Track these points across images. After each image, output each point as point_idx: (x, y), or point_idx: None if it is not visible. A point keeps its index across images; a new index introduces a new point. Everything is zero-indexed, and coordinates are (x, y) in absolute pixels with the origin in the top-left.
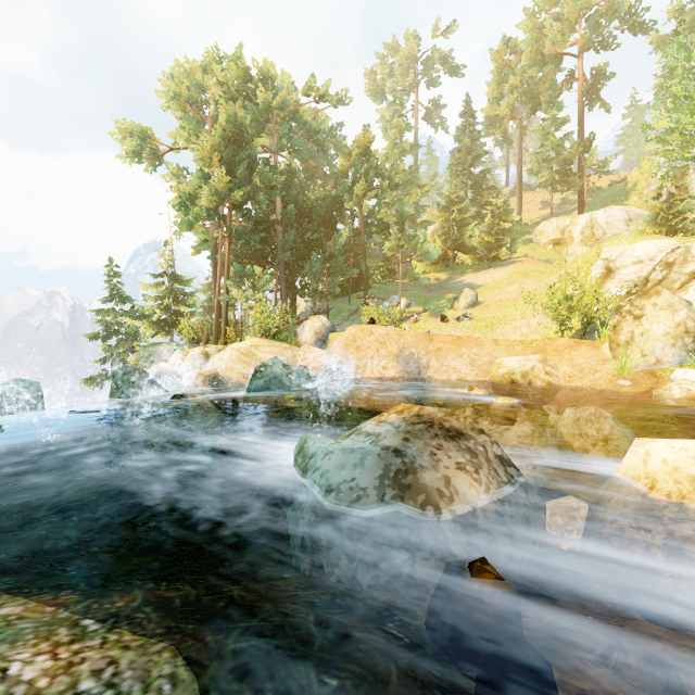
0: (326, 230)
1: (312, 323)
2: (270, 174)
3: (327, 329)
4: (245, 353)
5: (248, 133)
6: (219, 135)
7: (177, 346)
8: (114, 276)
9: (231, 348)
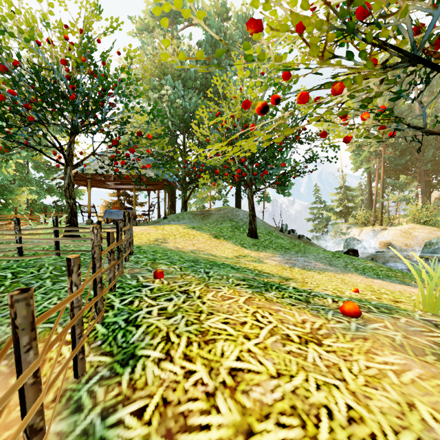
0: None
1: None
2: (416, 121)
3: None
4: (405, 232)
5: None
6: None
7: (349, 225)
8: (317, 191)
9: (395, 229)
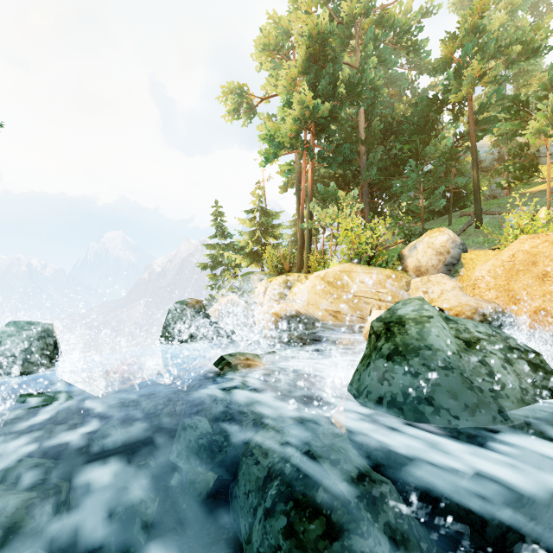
0: (421, 138)
1: (429, 239)
2: (357, 78)
3: (457, 247)
4: (332, 283)
5: (330, 49)
6: (302, 53)
7: (265, 275)
8: (218, 215)
9: (314, 276)
